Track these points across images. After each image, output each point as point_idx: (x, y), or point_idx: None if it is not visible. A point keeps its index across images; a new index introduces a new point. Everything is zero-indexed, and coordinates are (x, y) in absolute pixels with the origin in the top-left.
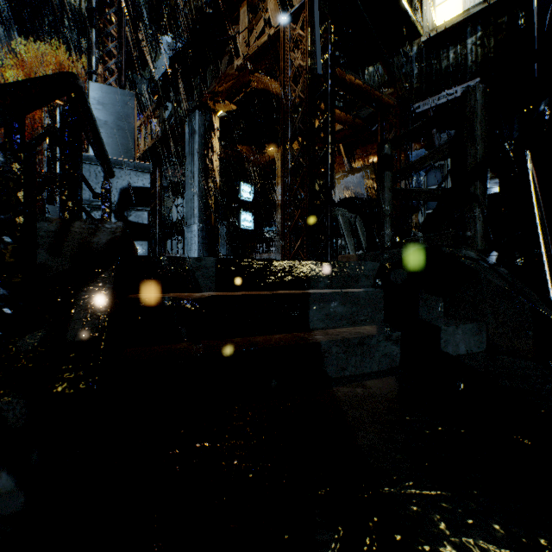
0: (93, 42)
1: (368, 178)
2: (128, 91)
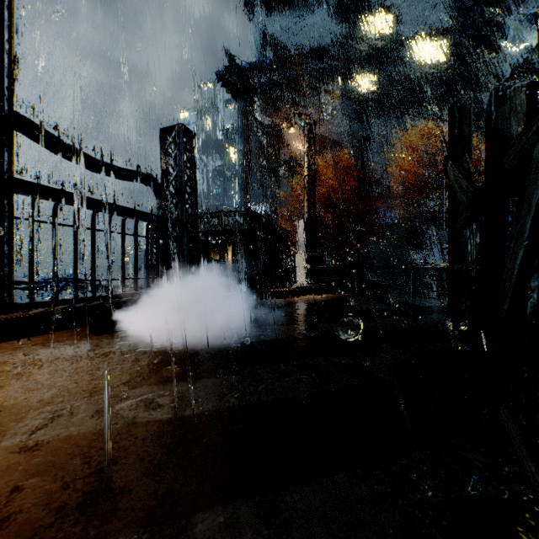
0: None
1: None
2: None
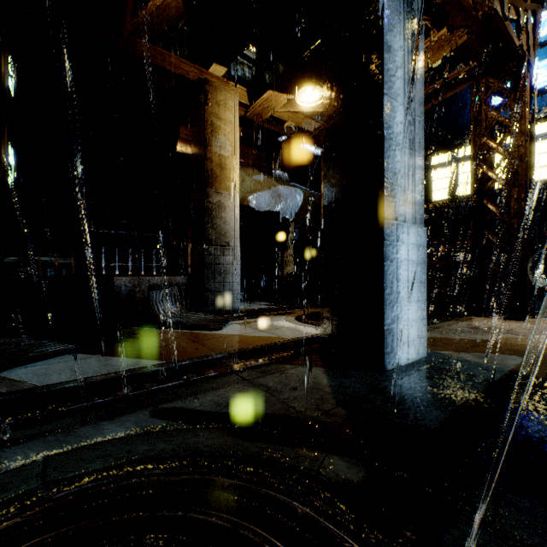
0: None
1: (301, 198)
2: None
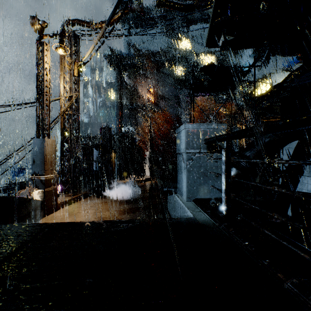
0: None
1: None
2: None
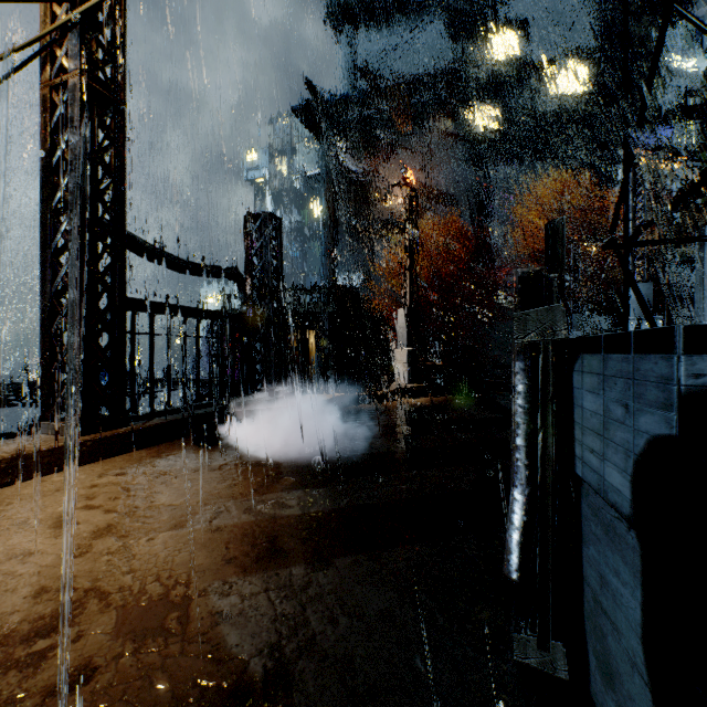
0: (630, 263)
1: None
2: (648, 283)
